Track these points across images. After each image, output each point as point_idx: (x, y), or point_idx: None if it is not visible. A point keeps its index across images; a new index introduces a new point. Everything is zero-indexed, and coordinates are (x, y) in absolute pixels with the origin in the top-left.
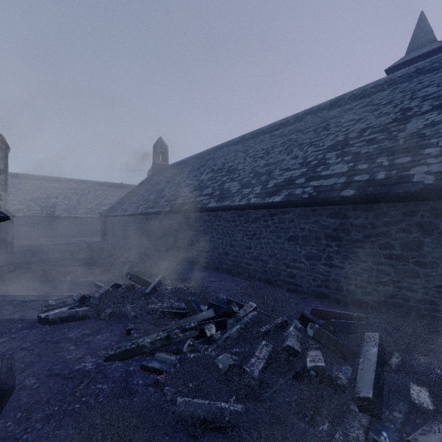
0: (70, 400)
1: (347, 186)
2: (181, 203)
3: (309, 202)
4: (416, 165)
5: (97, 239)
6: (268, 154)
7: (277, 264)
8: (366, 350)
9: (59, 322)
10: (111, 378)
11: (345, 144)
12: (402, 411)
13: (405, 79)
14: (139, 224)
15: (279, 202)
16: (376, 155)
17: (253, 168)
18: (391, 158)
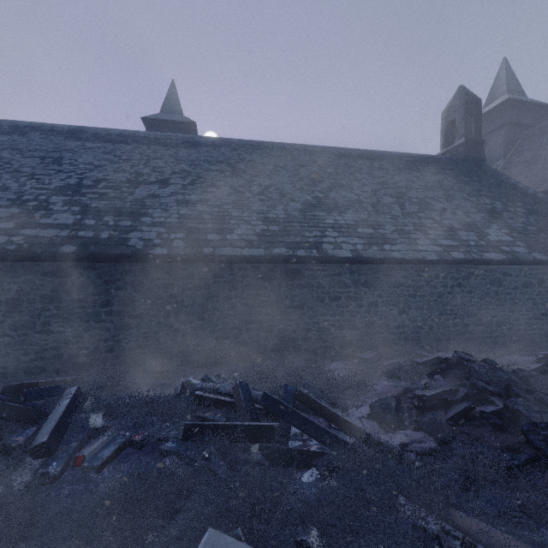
0: None
1: (70, 241)
2: None
3: (16, 255)
4: (134, 230)
5: None
6: None
7: None
8: (59, 405)
9: None
10: None
11: (77, 191)
12: (80, 439)
13: (146, 142)
14: None
15: None
16: (105, 213)
17: None
18: (117, 219)
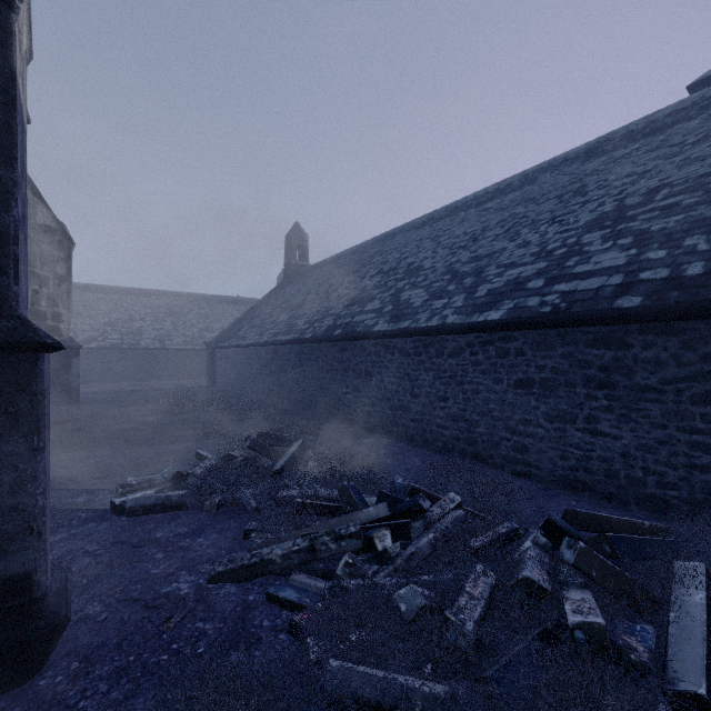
0: (153, 645)
1: (627, 290)
2: (330, 325)
3: (553, 319)
4: None
5: (202, 384)
6: (475, 241)
7: (494, 428)
8: (681, 596)
9: (141, 513)
10: (219, 613)
11: (619, 217)
12: None
13: None
14: (264, 359)
15: (498, 320)
16: (683, 233)
17: (450, 265)
18: None
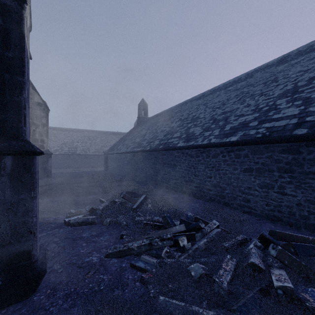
0: (81, 284)
1: (299, 125)
2: (157, 144)
3: (262, 140)
4: None
5: (102, 169)
6: (224, 105)
7: (233, 191)
8: None
9: (76, 225)
10: (109, 271)
11: (295, 91)
12: None
13: None
14: (128, 159)
15: (235, 141)
16: None
17: (212, 116)
18: None
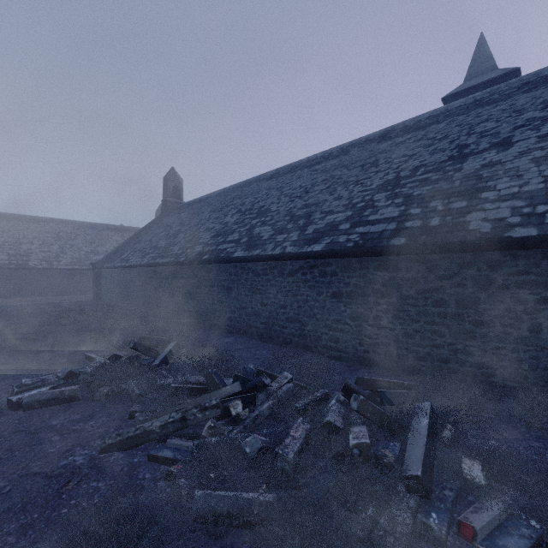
0: (54, 504)
1: (398, 233)
2: (199, 252)
3: (354, 251)
4: (472, 211)
5: (88, 298)
6: (307, 193)
7: (317, 327)
8: (416, 423)
9: (37, 407)
10: (109, 474)
11: (396, 184)
12: (453, 488)
13: (462, 111)
14: (144, 278)
15: (320, 251)
16: (430, 198)
17: (289, 209)
18: (446, 202)
